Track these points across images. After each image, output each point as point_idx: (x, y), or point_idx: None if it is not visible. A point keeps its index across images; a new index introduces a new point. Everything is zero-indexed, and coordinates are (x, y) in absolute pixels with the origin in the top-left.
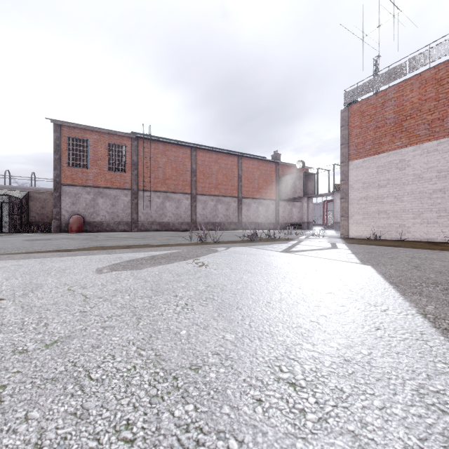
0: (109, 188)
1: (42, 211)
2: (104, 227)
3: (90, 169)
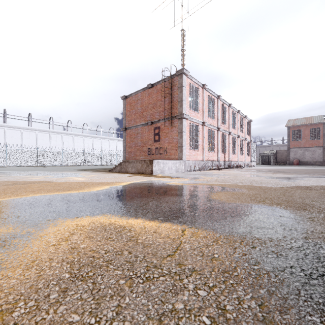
0: (310, 147)
1: (281, 157)
2: (308, 163)
3: (301, 140)
